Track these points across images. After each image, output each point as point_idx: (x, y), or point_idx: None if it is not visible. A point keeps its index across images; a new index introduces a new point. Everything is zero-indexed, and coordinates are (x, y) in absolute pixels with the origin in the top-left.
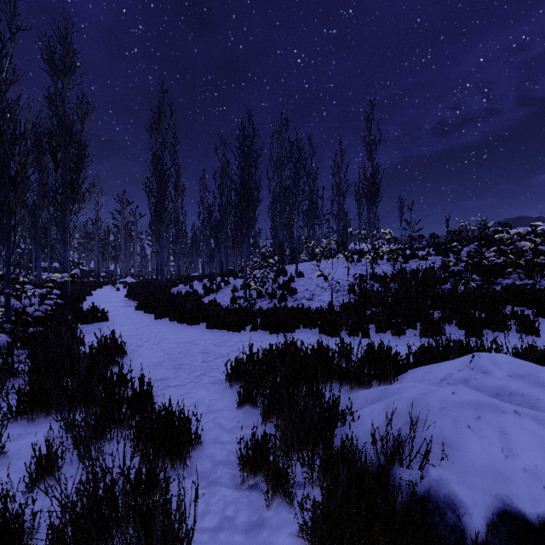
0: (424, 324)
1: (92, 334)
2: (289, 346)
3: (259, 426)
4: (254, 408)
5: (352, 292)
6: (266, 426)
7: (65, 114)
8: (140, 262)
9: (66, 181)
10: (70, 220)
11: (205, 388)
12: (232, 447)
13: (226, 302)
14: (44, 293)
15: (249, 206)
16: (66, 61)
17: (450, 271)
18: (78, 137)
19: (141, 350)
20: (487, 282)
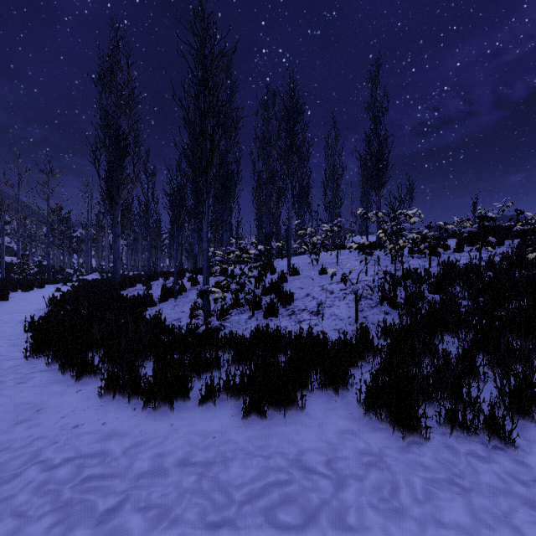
0: None
1: None
2: None
3: None
4: None
5: (389, 302)
6: None
7: None
8: None
9: None
10: None
11: None
12: None
13: (185, 314)
14: None
15: (212, 153)
16: None
17: None
18: None
19: None
20: None
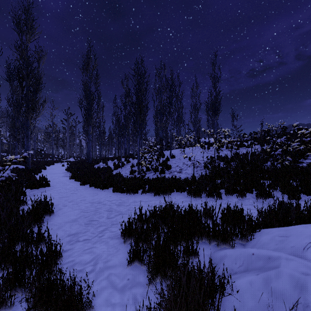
0: (259, 190)
1: (36, 196)
2: (168, 208)
3: (145, 284)
4: (141, 265)
5: (207, 168)
6: (151, 284)
7: (27, 57)
8: (79, 149)
9: (28, 99)
10: (30, 122)
11: (105, 243)
12: (121, 310)
13: (127, 174)
14: (1, 169)
15: (141, 113)
16: (28, 24)
17: (268, 154)
18: (36, 72)
19: (65, 209)
20: (294, 161)
